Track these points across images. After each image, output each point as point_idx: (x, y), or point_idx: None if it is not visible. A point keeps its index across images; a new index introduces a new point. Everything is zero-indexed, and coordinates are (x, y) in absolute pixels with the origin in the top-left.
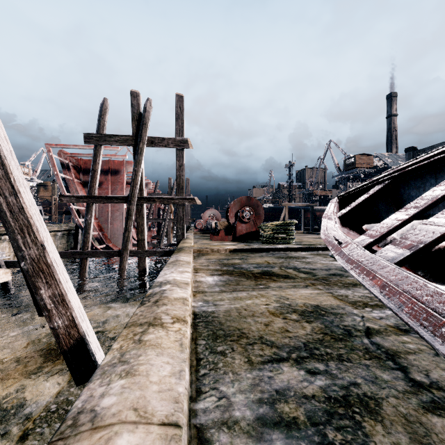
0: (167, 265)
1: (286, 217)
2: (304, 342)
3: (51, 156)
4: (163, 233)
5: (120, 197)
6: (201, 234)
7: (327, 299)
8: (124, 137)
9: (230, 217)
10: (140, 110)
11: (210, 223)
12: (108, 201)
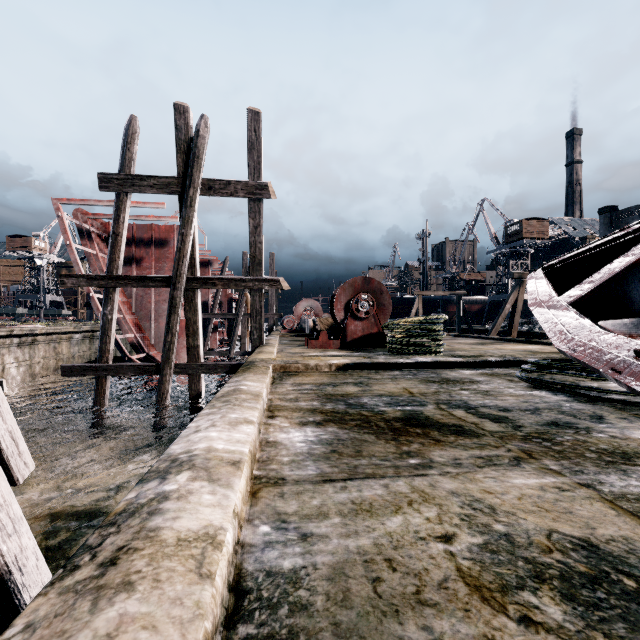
0: (212, 402)
1: (419, 312)
2: None
3: (60, 218)
4: (234, 336)
5: (159, 277)
6: (291, 338)
7: (597, 512)
8: (165, 179)
9: (337, 310)
10: (190, 135)
11: (305, 320)
12: (140, 285)
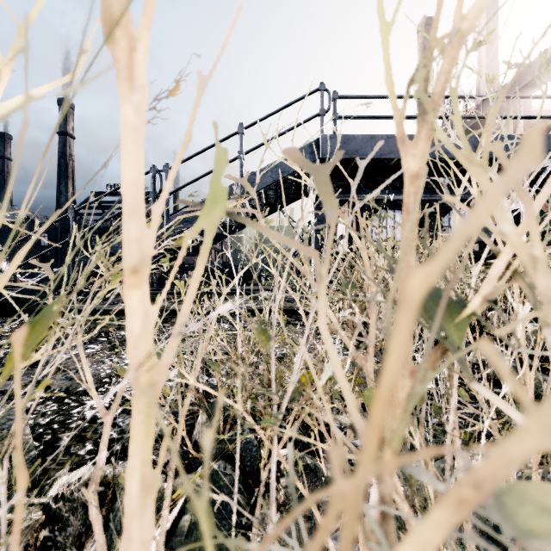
0: None
1: None
2: None
3: None
4: None
5: None
6: None
7: None
8: None
9: None
10: None
11: None
12: None
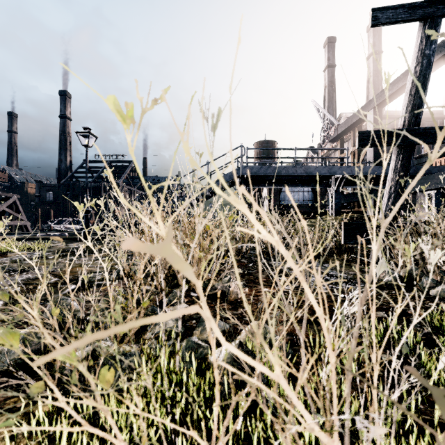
0: None
1: None
2: None
3: None
4: None
5: None
6: None
7: None
8: None
9: None
10: None
11: None
12: None
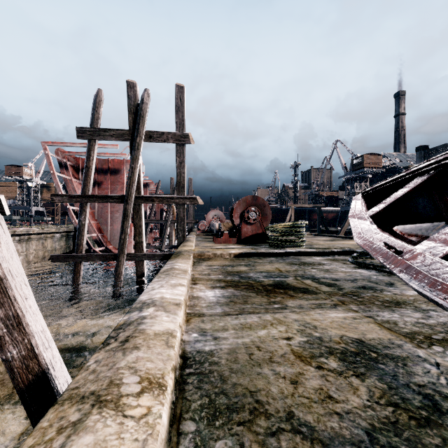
0: (158, 275)
1: (292, 219)
2: (366, 428)
3: (47, 155)
4: (164, 235)
5: (116, 196)
6: (204, 236)
7: (370, 328)
8: (120, 131)
9: (235, 218)
10: (137, 102)
11: (213, 224)
12: (103, 201)
